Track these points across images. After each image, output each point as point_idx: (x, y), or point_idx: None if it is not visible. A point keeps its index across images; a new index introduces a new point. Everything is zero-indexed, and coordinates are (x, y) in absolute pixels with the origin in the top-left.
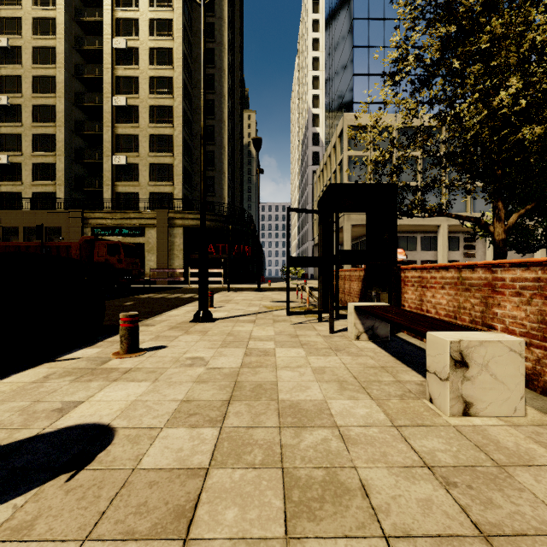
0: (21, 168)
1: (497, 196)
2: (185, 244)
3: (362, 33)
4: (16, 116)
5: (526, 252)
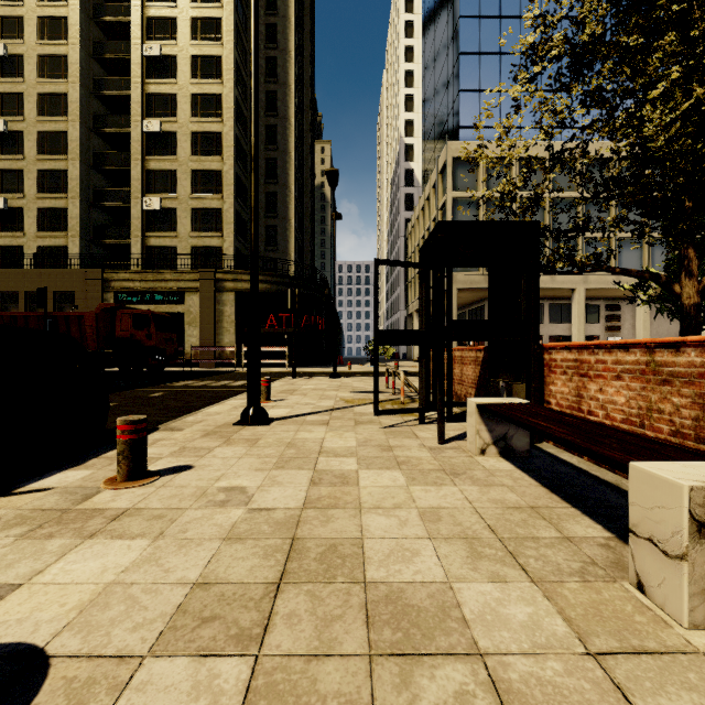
0: (23, 215)
1: (686, 239)
2: (238, 313)
3: (472, 36)
4: (16, 146)
5: None
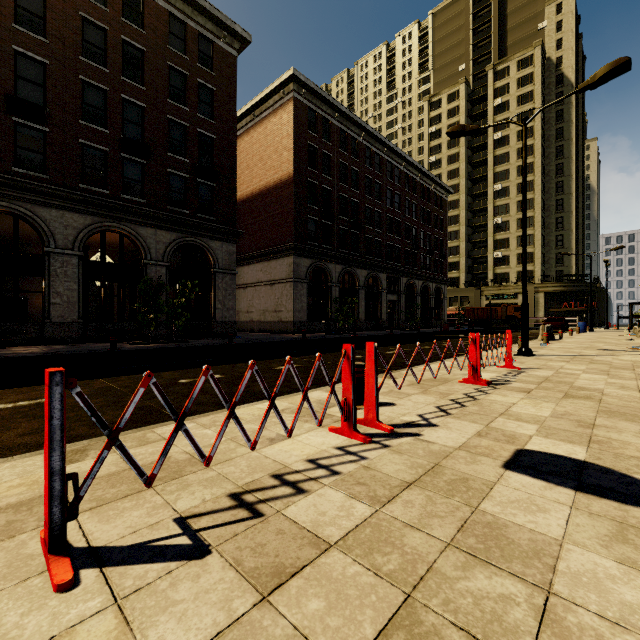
0: None
1: None
2: (545, 302)
3: None
4: None
5: None
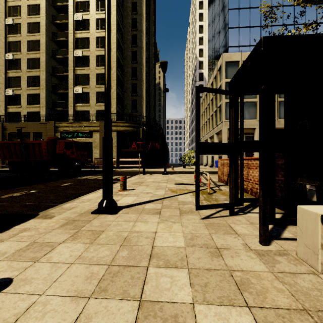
0: (21, 97)
1: None
2: (118, 142)
3: None
4: (18, 66)
5: None
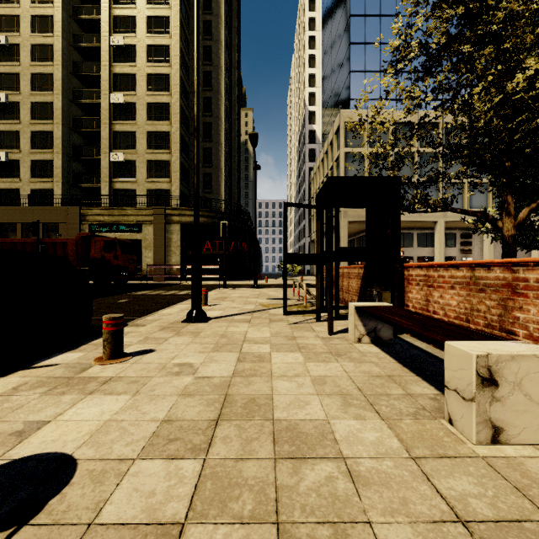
0: (20, 165)
1: (506, 189)
2: (182, 240)
3: (359, 30)
4: (14, 113)
5: (530, 249)
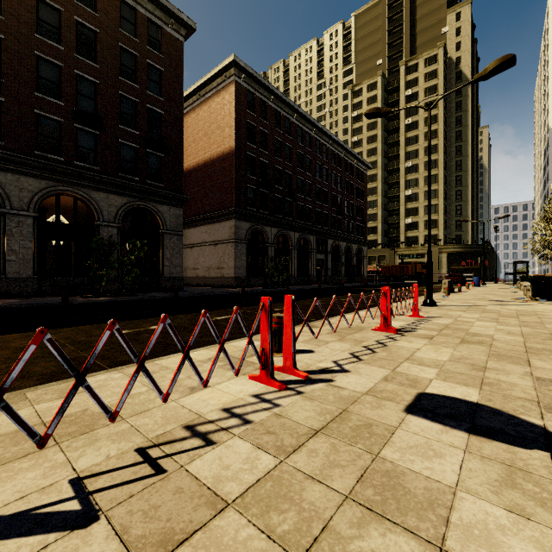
0: None
1: None
2: (447, 261)
3: None
4: None
5: None
